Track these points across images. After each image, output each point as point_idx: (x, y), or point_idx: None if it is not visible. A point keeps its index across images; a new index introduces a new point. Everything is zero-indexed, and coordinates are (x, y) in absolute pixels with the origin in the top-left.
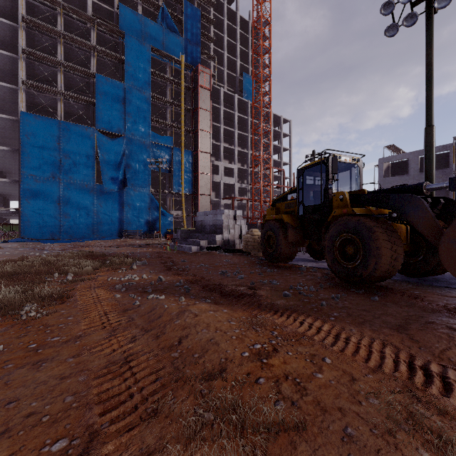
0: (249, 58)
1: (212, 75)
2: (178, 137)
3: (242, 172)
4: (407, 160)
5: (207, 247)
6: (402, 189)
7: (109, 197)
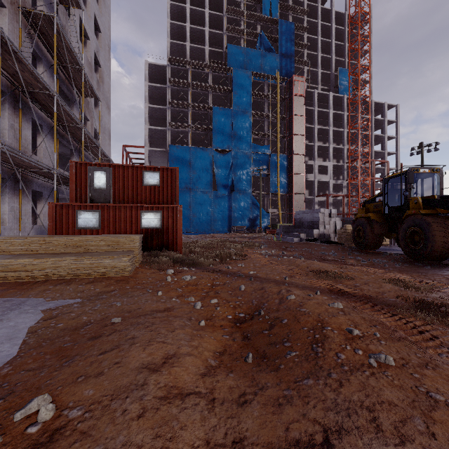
0: (345, 50)
1: (306, 79)
2: (274, 143)
3: (337, 168)
4: None
5: (306, 239)
6: None
7: (221, 200)
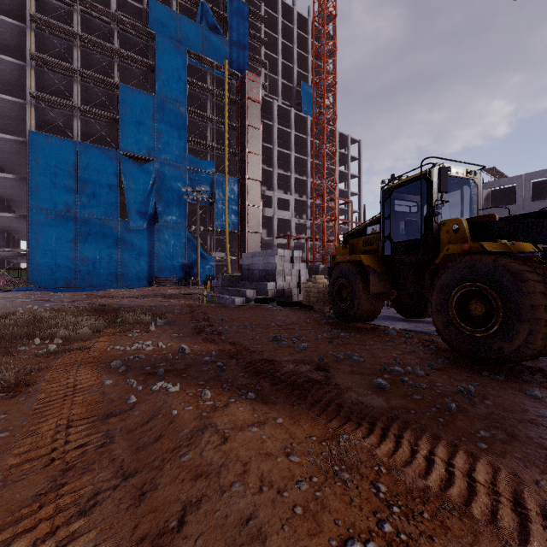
0: (308, 63)
1: (263, 85)
2: (221, 161)
3: (300, 205)
4: (514, 186)
5: (255, 299)
6: None
7: (136, 236)
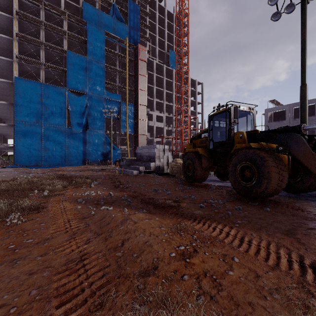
0: (173, 39)
1: (148, 51)
2: (124, 94)
3: (169, 119)
4: (285, 110)
5: (144, 171)
6: (286, 129)
7: (76, 136)
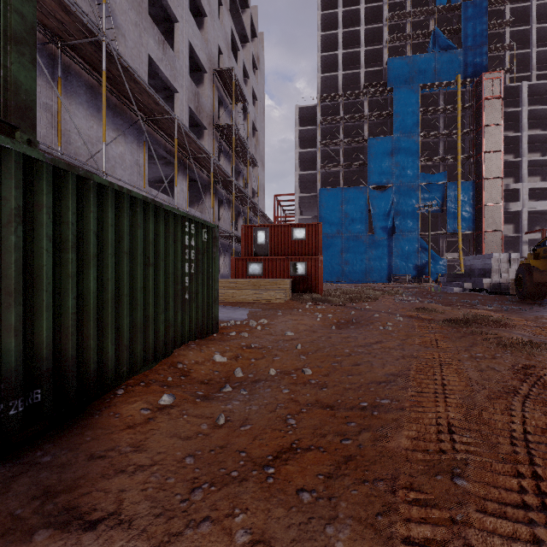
0: None
1: (508, 70)
2: (454, 167)
3: None
4: None
5: (470, 289)
6: None
7: (379, 245)
